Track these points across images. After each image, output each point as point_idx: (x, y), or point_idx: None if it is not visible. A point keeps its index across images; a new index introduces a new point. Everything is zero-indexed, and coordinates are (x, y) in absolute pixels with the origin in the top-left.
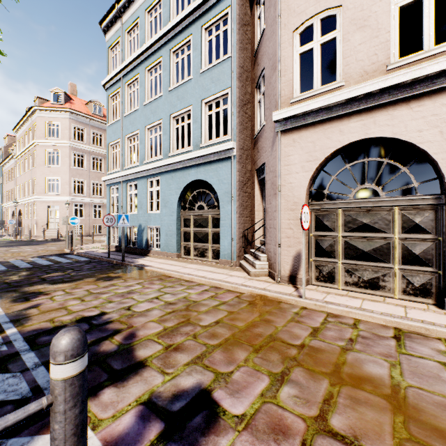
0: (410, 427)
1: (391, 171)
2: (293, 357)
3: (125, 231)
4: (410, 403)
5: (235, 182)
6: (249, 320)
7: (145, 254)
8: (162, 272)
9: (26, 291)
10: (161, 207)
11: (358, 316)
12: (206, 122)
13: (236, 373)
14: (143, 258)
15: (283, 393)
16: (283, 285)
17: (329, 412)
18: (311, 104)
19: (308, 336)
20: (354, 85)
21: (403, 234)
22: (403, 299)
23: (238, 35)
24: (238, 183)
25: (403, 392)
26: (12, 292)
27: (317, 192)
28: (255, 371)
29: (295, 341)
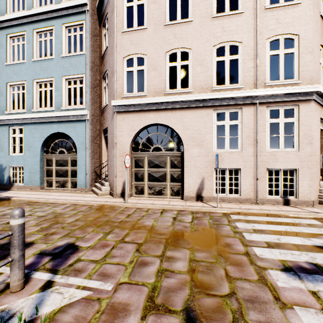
0: (152, 235)
1: None
2: (116, 226)
3: None
4: (155, 229)
5: (89, 136)
6: (95, 216)
7: (8, 189)
8: (30, 200)
9: None
10: (24, 150)
11: (150, 207)
12: (66, 92)
13: (87, 235)
14: (6, 192)
15: (109, 236)
16: (118, 198)
17: (126, 237)
18: (132, 101)
19: (125, 217)
20: (151, 96)
21: (171, 169)
22: (171, 198)
23: (91, 42)
24: (91, 137)
25: (154, 227)
26: None
27: (142, 144)
28: (97, 233)
29: (118, 220)
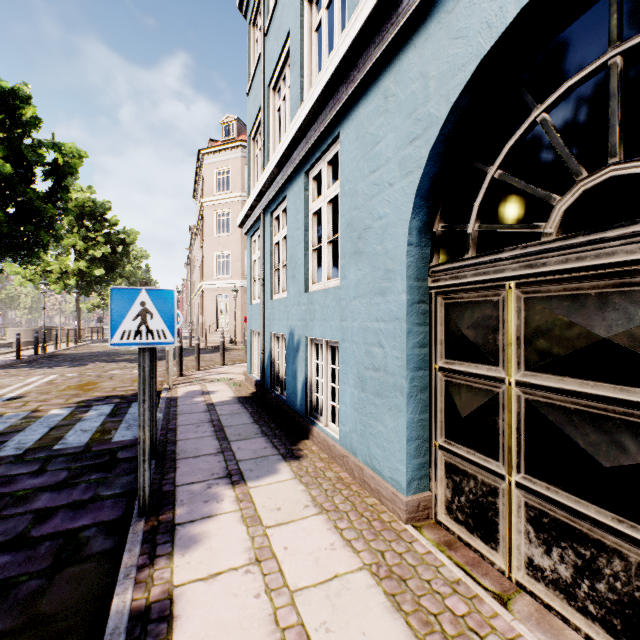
0: None
1: None
2: None
3: (267, 347)
4: None
5: None
6: None
7: (296, 439)
8: None
9: None
10: (341, 260)
11: None
12: None
13: None
14: (260, 478)
15: None
16: None
17: None
18: None
19: None
20: None
21: None
22: None
23: None
24: None
25: None
26: None
27: None
28: None
29: None
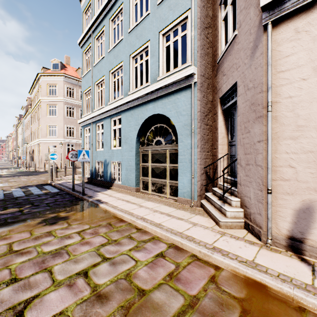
0: None
1: None
2: None
3: (94, 165)
4: None
5: (196, 112)
6: None
7: (109, 187)
8: (114, 213)
9: None
10: (122, 143)
11: None
12: (164, 54)
13: None
14: (104, 191)
15: None
16: (280, 253)
17: None
18: None
19: None
20: None
21: None
22: None
23: None
24: (199, 114)
25: None
26: None
27: None
28: None
29: None
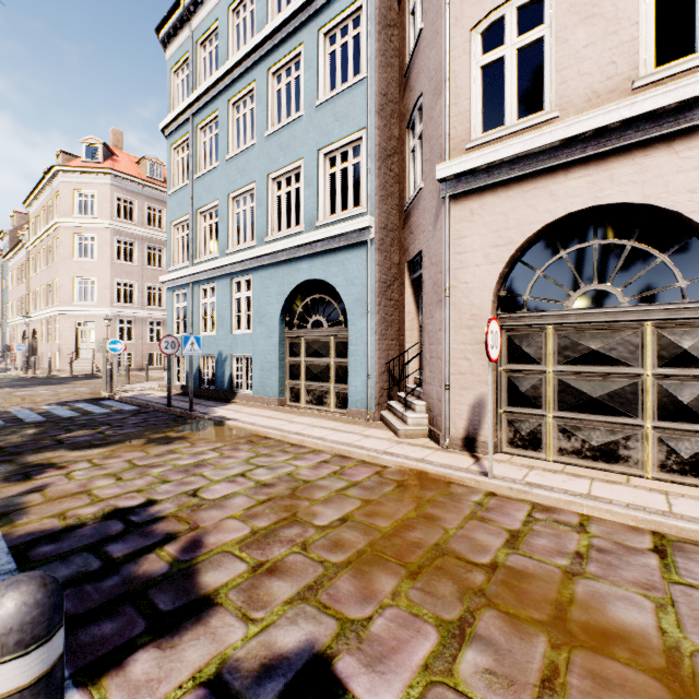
0: None
1: (627, 265)
2: (478, 589)
3: (196, 363)
4: None
5: (374, 282)
6: (398, 516)
7: (229, 400)
8: (254, 430)
9: (29, 462)
10: (253, 324)
11: (586, 509)
12: (326, 185)
13: (378, 621)
14: (224, 406)
15: (466, 664)
16: (455, 453)
17: None
18: (501, 150)
19: (502, 547)
20: (575, 116)
21: (661, 368)
22: (660, 479)
23: (378, 43)
24: (378, 284)
25: (690, 664)
26: (6, 463)
27: (505, 300)
28: (412, 617)
29: (481, 557)
